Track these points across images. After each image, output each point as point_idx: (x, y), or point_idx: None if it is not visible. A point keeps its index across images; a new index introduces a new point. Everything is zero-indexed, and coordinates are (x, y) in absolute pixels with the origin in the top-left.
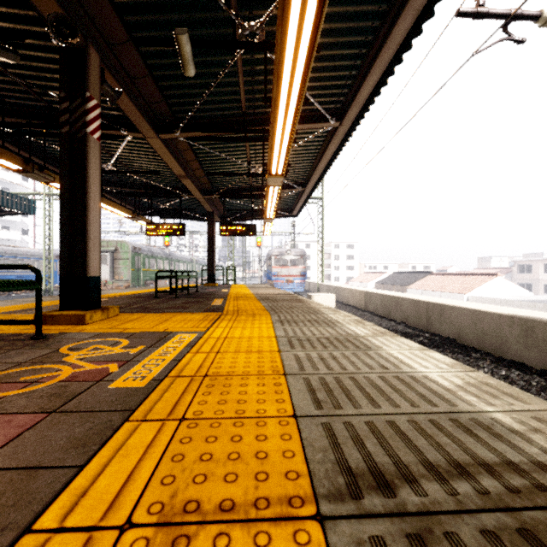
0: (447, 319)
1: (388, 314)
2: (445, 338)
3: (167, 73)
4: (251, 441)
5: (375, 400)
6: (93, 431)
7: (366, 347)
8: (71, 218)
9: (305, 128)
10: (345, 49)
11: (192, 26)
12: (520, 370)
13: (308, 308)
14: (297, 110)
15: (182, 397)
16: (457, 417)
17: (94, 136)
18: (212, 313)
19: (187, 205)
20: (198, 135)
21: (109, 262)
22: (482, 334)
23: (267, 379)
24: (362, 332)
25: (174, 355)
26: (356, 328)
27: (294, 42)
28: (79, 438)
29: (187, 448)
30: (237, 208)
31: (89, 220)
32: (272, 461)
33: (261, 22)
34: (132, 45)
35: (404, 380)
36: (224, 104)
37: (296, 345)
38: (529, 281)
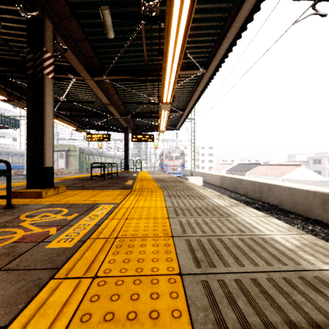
0: (272, 193)
1: (235, 189)
2: (271, 204)
3: (97, 37)
4: (146, 299)
5: (239, 259)
6: (24, 288)
7: (226, 214)
8: (34, 129)
9: (184, 74)
10: (210, 22)
11: (112, 6)
12: (320, 226)
13: (186, 186)
14: (180, 59)
15: (97, 256)
16: (304, 275)
17: (49, 76)
18: (125, 190)
19: (112, 123)
20: (117, 78)
21: (65, 158)
22: (295, 203)
23: (159, 241)
24: (223, 203)
25: (97, 221)
26: (219, 201)
27: (178, 12)
28: (11, 296)
29: (95, 306)
30: (142, 124)
31: (45, 130)
32: (163, 322)
33: (157, 2)
34: (74, 19)
35: (257, 241)
36: (133, 58)
37: (179, 213)
38: (319, 169)
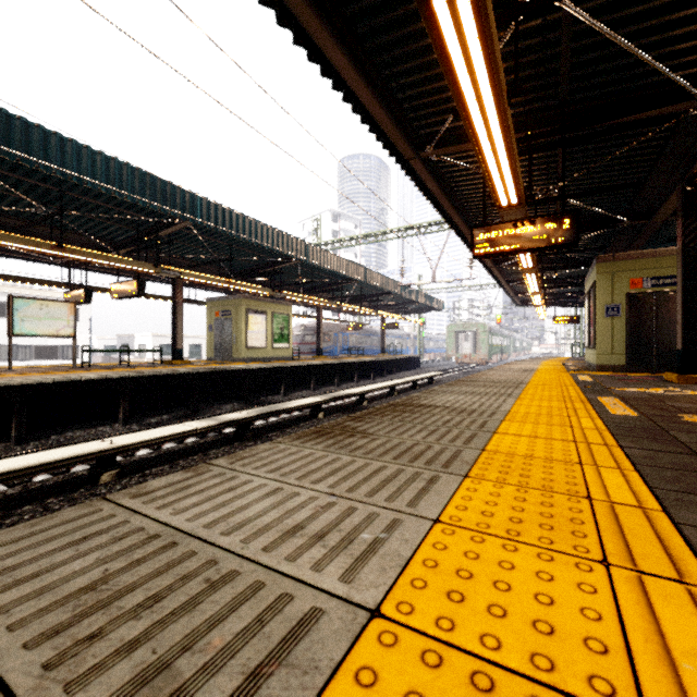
0: None
1: None
2: None
3: None
4: None
5: None
6: None
7: None
8: None
9: None
10: None
11: None
12: None
13: None
14: None
15: None
16: None
17: None
18: None
19: None
20: None
21: (473, 340)
22: None
23: None
24: None
25: None
26: None
27: None
28: None
29: None
30: None
31: None
32: None
33: None
34: None
35: None
36: None
37: None
38: None
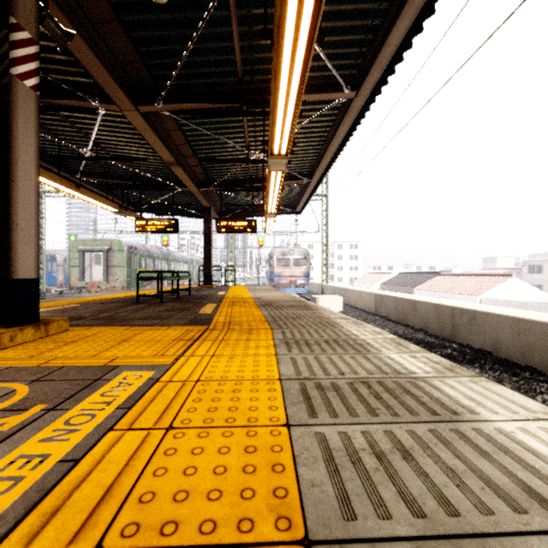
0: (479, 327)
1: (403, 319)
2: (477, 349)
3: (140, 17)
4: None
5: None
6: None
7: (446, 410)
8: None
9: (314, 100)
10: None
11: None
12: None
13: (320, 318)
14: (310, 45)
15: None
16: None
17: (25, 82)
18: (195, 326)
19: (183, 200)
20: (185, 108)
21: (103, 262)
22: (528, 348)
23: None
24: (416, 366)
25: (77, 441)
26: (402, 357)
27: None
28: None
29: None
30: (236, 203)
31: (15, 199)
32: None
33: None
34: None
35: None
36: (215, 67)
37: (317, 404)
38: (540, 282)
